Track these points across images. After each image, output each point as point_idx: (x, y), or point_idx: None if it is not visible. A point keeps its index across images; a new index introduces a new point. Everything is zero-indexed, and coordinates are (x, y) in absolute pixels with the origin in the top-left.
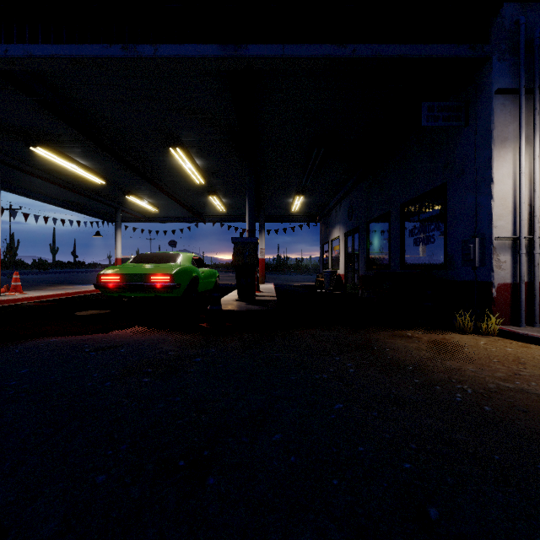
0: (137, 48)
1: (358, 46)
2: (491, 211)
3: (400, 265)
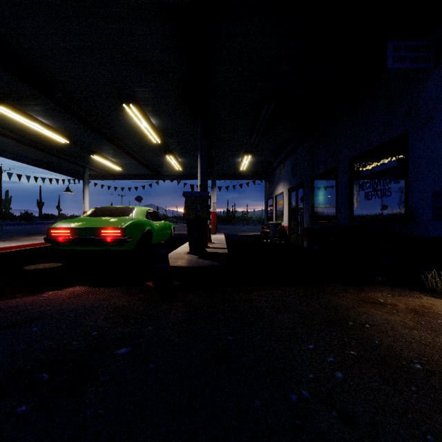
0: None
1: None
2: None
3: (349, 218)
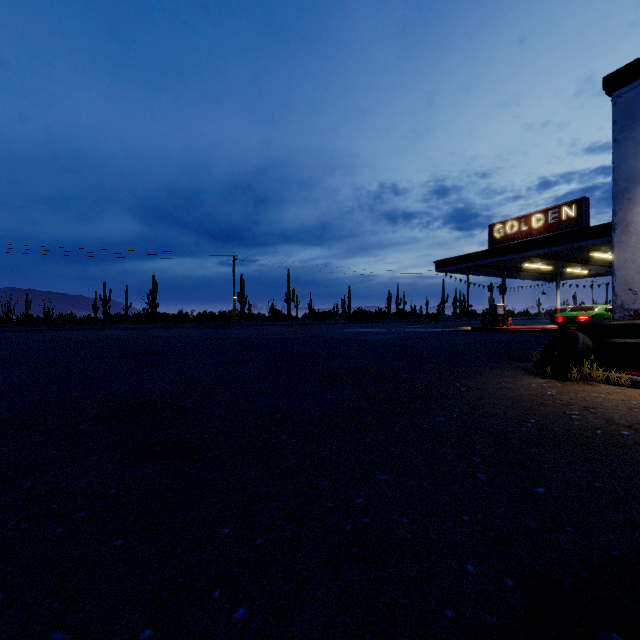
0: (571, 245)
1: None
2: None
3: None
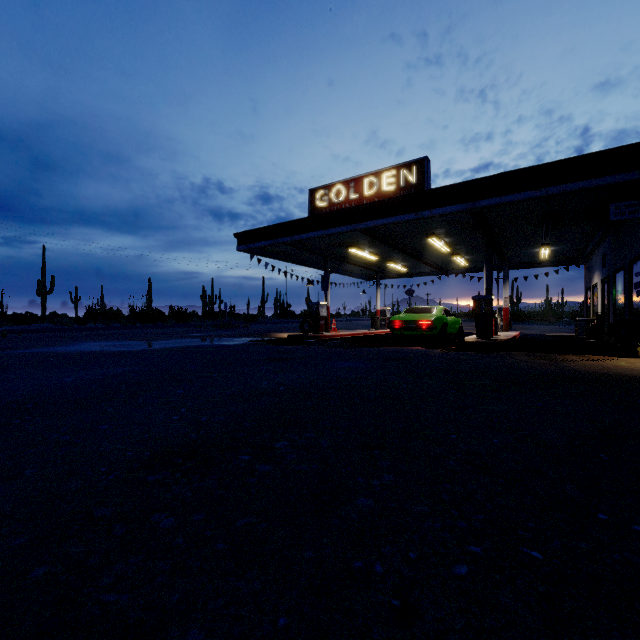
0: (422, 213)
1: (549, 189)
2: None
3: (628, 313)
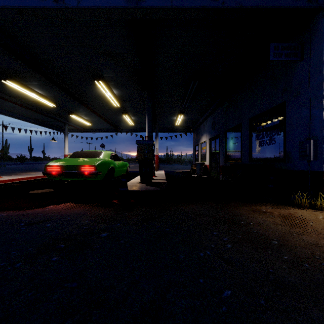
0: (65, 1)
1: None
2: (323, 120)
3: (249, 159)
